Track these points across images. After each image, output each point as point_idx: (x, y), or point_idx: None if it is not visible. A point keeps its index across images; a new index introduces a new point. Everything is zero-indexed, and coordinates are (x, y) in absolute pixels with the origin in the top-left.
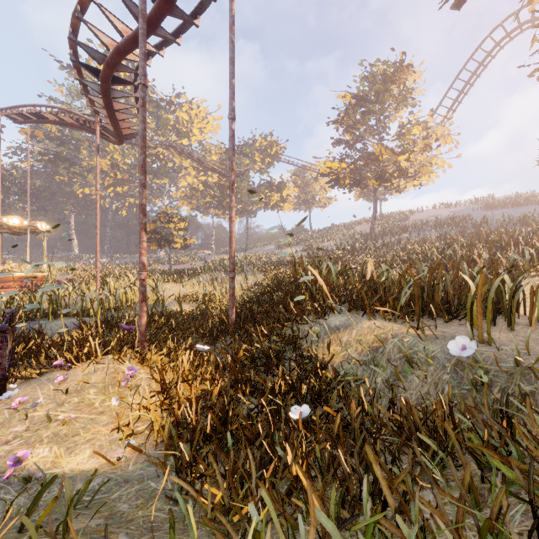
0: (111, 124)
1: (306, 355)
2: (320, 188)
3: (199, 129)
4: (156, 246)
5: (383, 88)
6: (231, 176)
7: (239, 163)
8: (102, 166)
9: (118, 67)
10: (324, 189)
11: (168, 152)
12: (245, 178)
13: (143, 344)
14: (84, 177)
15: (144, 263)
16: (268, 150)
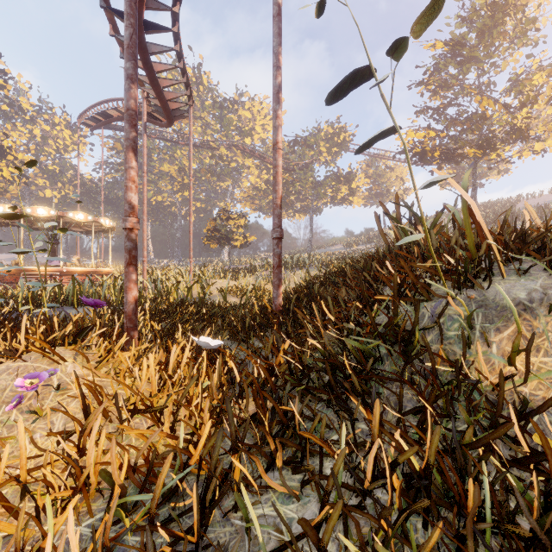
0: (154, 93)
1: (440, 373)
2: (396, 178)
3: (261, 126)
4: (216, 244)
5: (491, 22)
6: (275, 78)
7: (303, 155)
8: (170, 171)
9: (149, 4)
10: (401, 178)
11: (232, 154)
12: (309, 171)
13: (130, 333)
14: (156, 184)
15: (131, 203)
16: (334, 138)
